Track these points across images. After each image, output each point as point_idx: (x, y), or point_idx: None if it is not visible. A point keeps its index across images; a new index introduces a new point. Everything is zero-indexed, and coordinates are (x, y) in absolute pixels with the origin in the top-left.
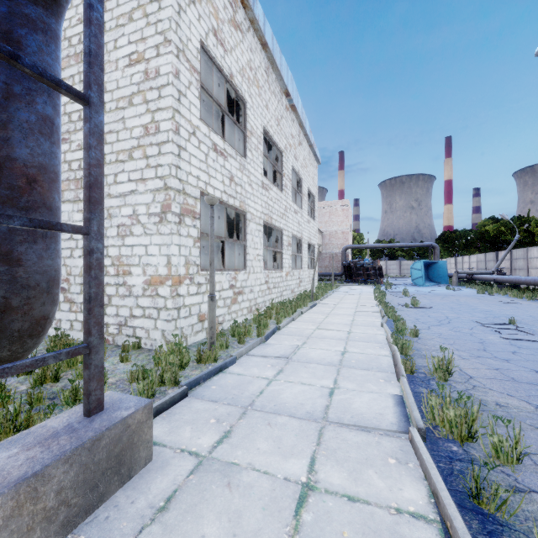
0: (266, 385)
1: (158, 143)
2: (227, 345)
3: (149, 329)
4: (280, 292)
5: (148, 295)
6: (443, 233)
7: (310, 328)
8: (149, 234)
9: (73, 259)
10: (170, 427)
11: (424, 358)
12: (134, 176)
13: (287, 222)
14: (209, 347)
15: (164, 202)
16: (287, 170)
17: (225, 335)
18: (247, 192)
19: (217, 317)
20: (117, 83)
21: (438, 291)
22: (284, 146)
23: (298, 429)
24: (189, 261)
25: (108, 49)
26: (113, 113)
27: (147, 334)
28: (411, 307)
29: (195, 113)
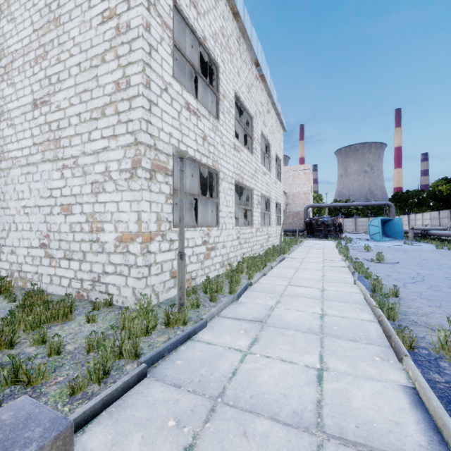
0: (239, 361)
1: (129, 98)
2: (198, 304)
3: (120, 287)
4: (250, 246)
5: (119, 252)
6: (396, 193)
7: (282, 284)
8: (120, 191)
9: (52, 216)
10: (114, 433)
11: (416, 325)
12: (106, 132)
13: (257, 182)
14: (178, 308)
15: (134, 157)
16: (256, 134)
17: (197, 292)
18: (220, 152)
19: (190, 272)
20: (91, 42)
21: (396, 246)
22: (254, 112)
23: (285, 449)
24: (161, 217)
25: (83, 9)
26: (87, 72)
27: (118, 291)
28: (377, 262)
29: (167, 70)
